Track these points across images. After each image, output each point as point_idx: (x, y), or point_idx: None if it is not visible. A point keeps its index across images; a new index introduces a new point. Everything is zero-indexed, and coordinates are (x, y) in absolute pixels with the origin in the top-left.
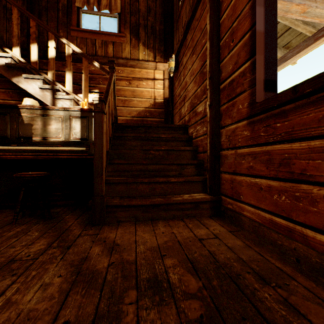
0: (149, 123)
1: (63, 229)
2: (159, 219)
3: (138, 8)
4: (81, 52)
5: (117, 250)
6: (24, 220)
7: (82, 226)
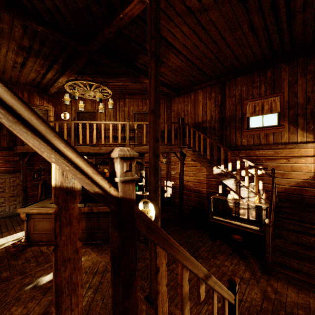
0: (308, 192)
1: (252, 269)
2: (303, 288)
3: (297, 102)
4: (253, 165)
5: (278, 294)
6: (234, 254)
7: (260, 271)
